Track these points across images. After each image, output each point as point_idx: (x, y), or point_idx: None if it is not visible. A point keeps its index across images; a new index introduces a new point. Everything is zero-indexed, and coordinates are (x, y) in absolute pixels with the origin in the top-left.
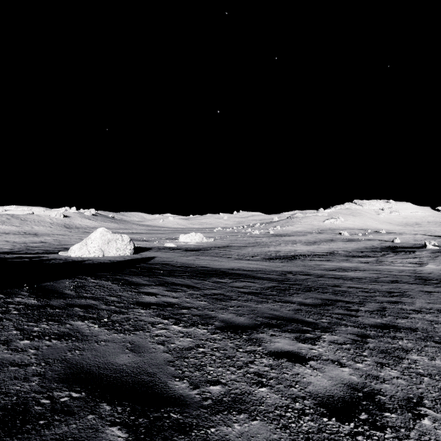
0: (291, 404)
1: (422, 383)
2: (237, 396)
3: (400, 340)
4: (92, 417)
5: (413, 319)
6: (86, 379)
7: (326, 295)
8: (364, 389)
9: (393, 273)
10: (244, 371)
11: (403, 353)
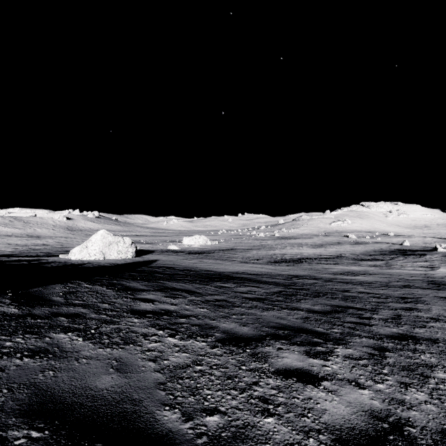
0: (303, 441)
1: None
2: (238, 430)
3: (422, 354)
4: None
5: (431, 328)
6: (54, 410)
7: (335, 301)
8: (389, 418)
9: (404, 277)
10: (247, 395)
11: (428, 371)
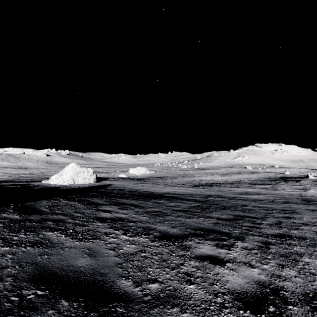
0: (213, 299)
1: (315, 281)
2: (171, 292)
3: (295, 246)
4: (52, 312)
5: (302, 230)
6: (50, 279)
7: (236, 212)
8: (270, 286)
9: (285, 196)
10: (176, 271)
11: (298, 257)
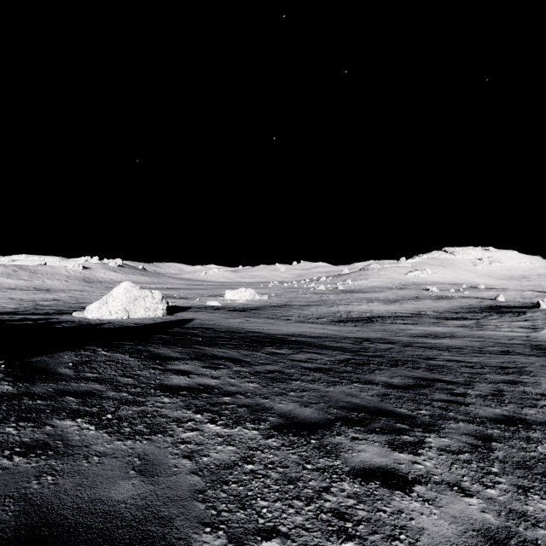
0: None
1: None
2: None
3: (539, 445)
4: None
5: (544, 408)
6: (50, 538)
7: (418, 372)
8: (510, 541)
9: (501, 340)
10: (316, 507)
11: None
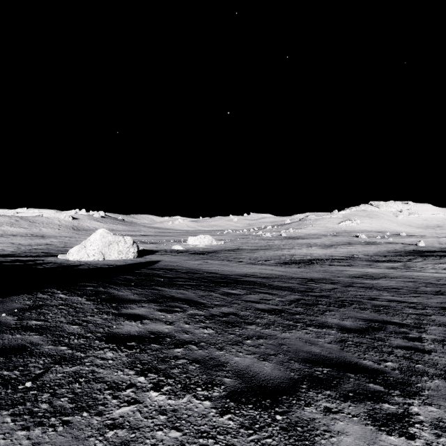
0: None
1: None
2: None
3: None
4: None
5: None
6: None
7: (366, 313)
8: None
9: (431, 281)
10: None
11: None
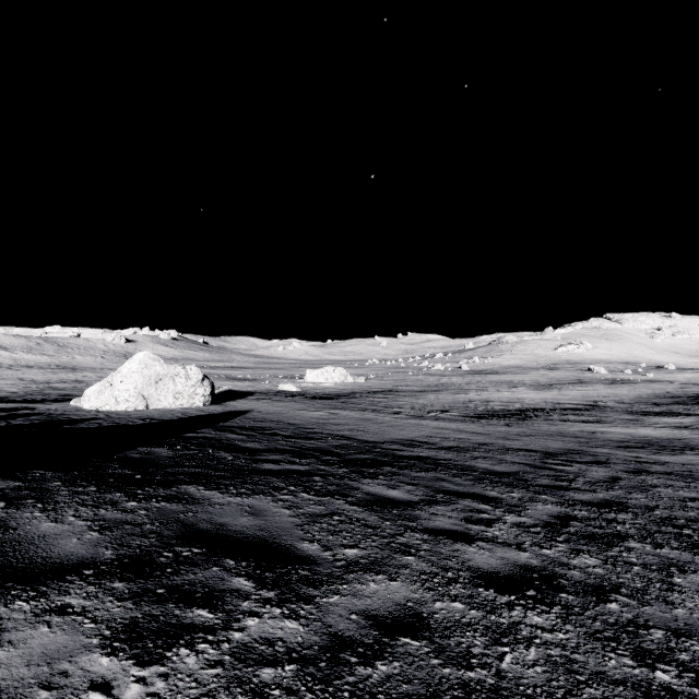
0: None
1: None
2: None
3: None
4: None
5: None
6: None
7: None
8: None
9: None
10: None
11: None
